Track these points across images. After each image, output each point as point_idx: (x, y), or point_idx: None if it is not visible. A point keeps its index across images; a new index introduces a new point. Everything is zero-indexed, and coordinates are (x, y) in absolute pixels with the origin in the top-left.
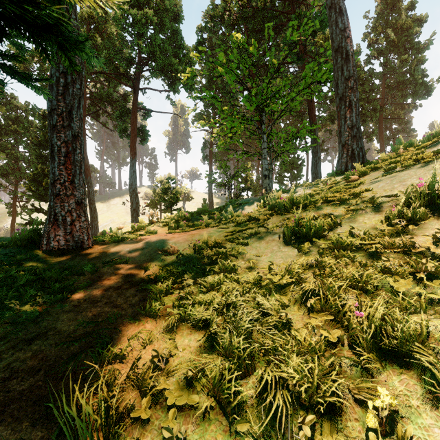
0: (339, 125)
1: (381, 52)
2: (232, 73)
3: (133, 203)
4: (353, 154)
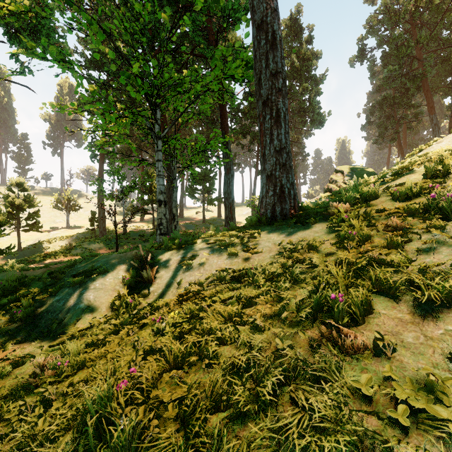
0: (262, 144)
1: (287, 76)
2: (96, 25)
3: None
4: (282, 192)
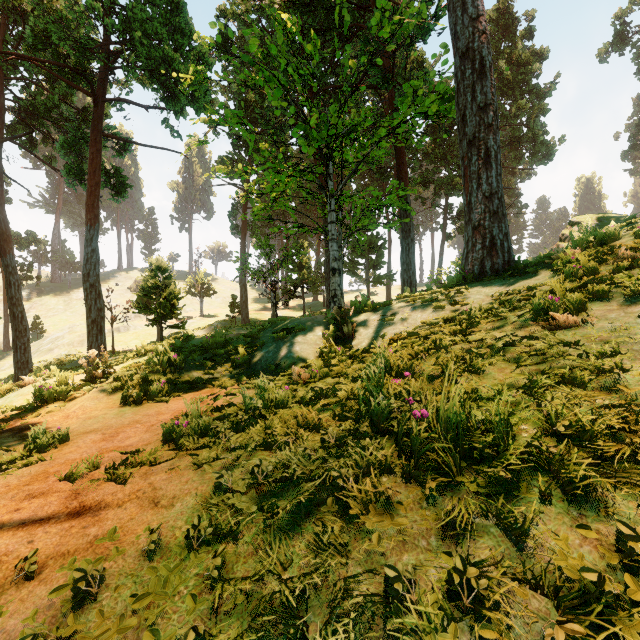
0: (467, 190)
1: None
2: (274, 81)
3: (92, 310)
4: (493, 244)
